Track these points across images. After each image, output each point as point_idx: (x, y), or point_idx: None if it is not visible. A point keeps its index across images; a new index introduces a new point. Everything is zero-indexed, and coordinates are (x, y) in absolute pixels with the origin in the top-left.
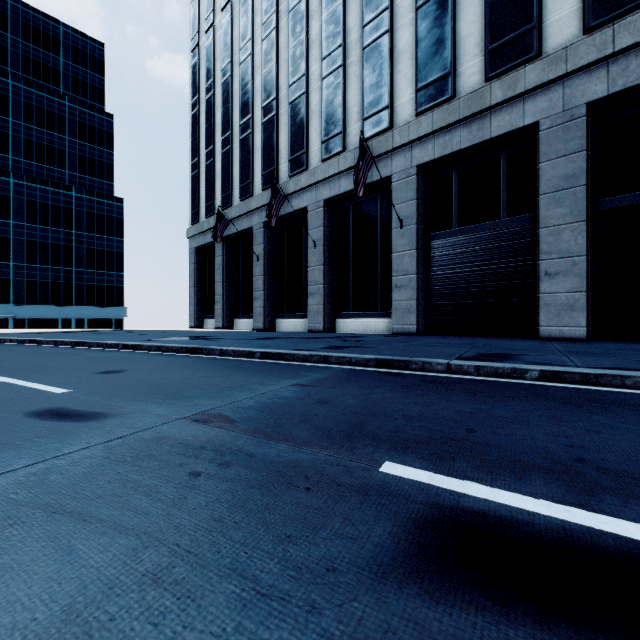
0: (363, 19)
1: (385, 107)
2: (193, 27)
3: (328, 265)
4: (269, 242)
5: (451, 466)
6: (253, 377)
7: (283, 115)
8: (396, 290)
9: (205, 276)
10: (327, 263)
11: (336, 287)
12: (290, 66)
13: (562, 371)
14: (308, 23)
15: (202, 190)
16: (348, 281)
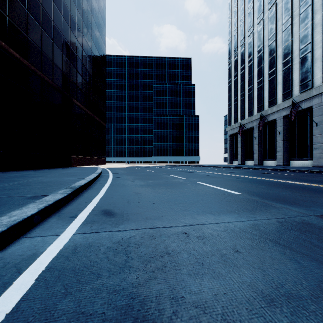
0: (299, 47)
1: (309, 80)
2: (229, 53)
3: (285, 140)
4: (260, 132)
5: (268, 173)
6: (251, 170)
7: (266, 84)
8: (314, 150)
9: (233, 145)
10: (285, 139)
11: (289, 148)
12: (268, 66)
13: (314, 170)
14: (276, 49)
15: (232, 113)
16: (295, 146)
